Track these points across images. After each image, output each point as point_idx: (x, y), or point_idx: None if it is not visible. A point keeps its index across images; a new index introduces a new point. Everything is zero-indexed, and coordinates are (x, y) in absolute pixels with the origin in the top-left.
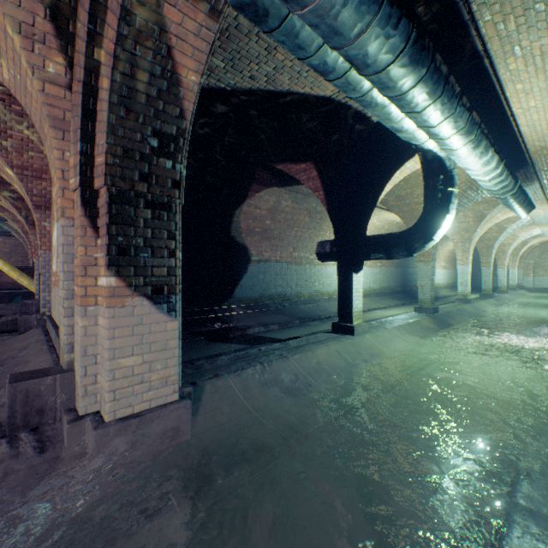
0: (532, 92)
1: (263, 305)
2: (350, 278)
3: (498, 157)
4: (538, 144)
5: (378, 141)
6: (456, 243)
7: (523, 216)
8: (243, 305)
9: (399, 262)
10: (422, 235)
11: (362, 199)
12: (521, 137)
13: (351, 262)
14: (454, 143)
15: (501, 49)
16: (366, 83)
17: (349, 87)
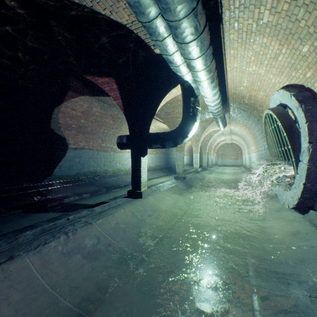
0: (237, 57)
1: (79, 180)
2: (140, 160)
3: (219, 93)
4: (233, 91)
5: (157, 69)
6: (193, 142)
7: (222, 129)
8: (62, 180)
9: (165, 151)
10: (182, 134)
11: (147, 108)
12: (227, 85)
13: (140, 149)
14: (202, 76)
15: (229, 21)
16: (152, 9)
17: (140, 9)
